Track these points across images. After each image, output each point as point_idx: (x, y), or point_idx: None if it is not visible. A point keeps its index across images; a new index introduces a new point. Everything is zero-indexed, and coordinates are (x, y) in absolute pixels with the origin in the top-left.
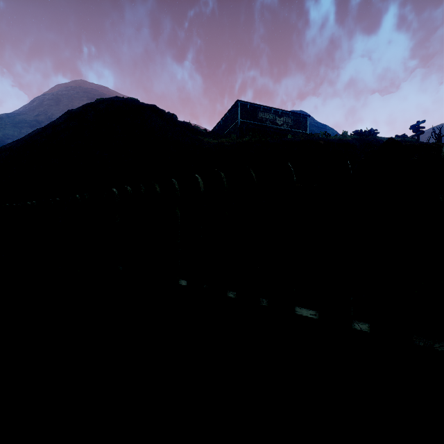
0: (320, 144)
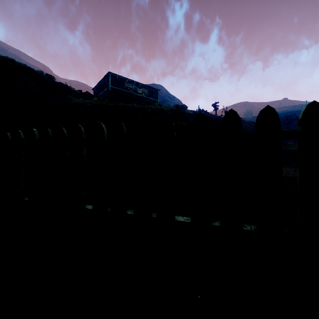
0: (148, 111)
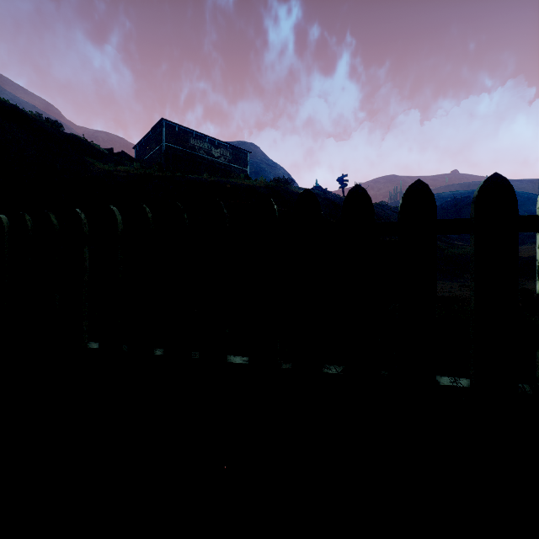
0: (226, 188)
